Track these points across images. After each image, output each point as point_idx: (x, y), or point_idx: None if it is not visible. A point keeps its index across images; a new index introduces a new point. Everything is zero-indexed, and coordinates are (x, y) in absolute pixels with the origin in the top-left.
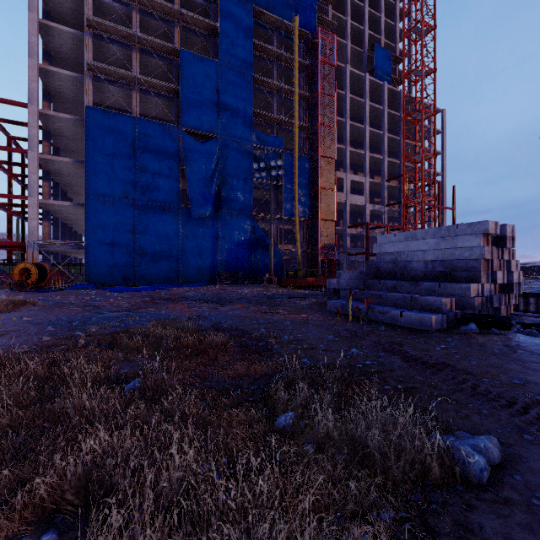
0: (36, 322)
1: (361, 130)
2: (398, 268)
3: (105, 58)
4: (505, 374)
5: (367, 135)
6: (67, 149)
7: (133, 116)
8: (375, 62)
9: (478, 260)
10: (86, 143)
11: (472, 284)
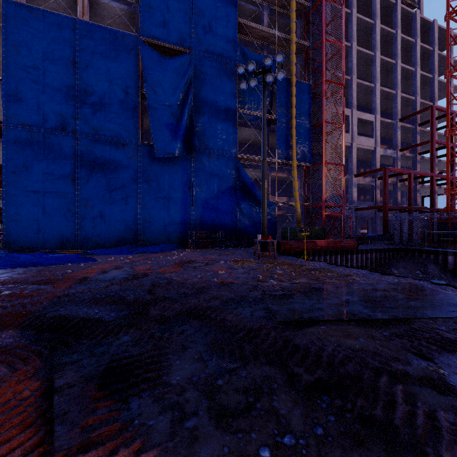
0: None
1: (368, 59)
2: None
3: None
4: None
5: (377, 63)
6: None
7: (73, 17)
8: None
9: None
10: (3, 51)
11: None
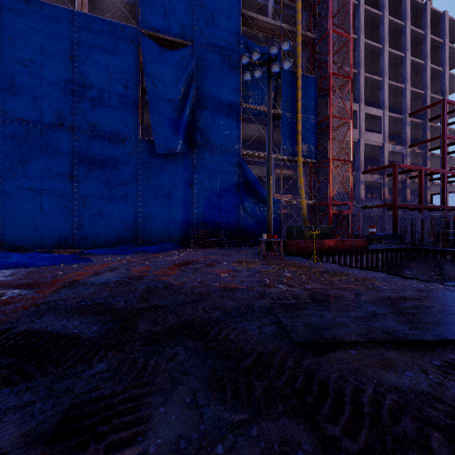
0: None
1: (376, 52)
2: None
3: None
4: None
5: (385, 56)
6: None
7: (71, 9)
8: None
9: None
10: None
11: None
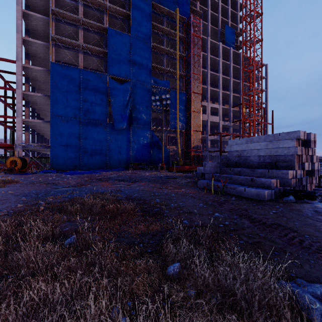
0: (16, 194)
1: (217, 76)
2: (242, 160)
3: (62, 33)
4: (319, 231)
5: (220, 79)
6: (39, 88)
7: (79, 68)
8: (225, 35)
9: (293, 155)
10: (51, 85)
11: (290, 171)
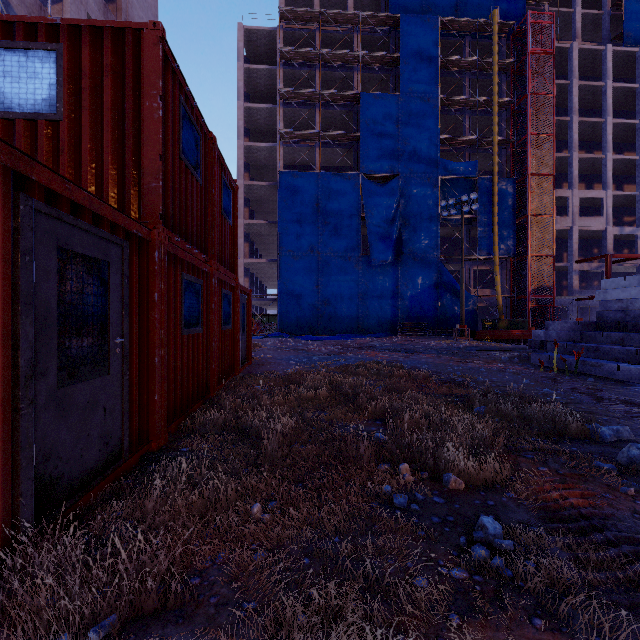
0: (278, 358)
1: (598, 125)
2: (629, 318)
3: (291, 122)
4: None
5: (608, 131)
6: (259, 211)
7: (317, 172)
8: (625, 21)
9: None
10: (279, 206)
11: None
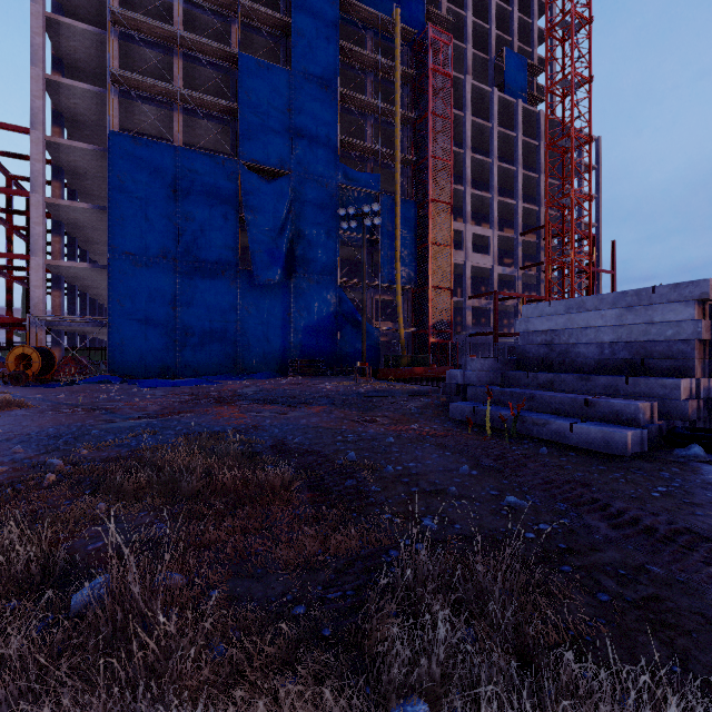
0: (5, 437)
1: (486, 165)
2: (555, 354)
3: (136, 67)
4: None
5: (494, 172)
6: (86, 193)
7: (174, 144)
8: (506, 72)
9: (690, 341)
10: (109, 182)
11: (682, 380)
